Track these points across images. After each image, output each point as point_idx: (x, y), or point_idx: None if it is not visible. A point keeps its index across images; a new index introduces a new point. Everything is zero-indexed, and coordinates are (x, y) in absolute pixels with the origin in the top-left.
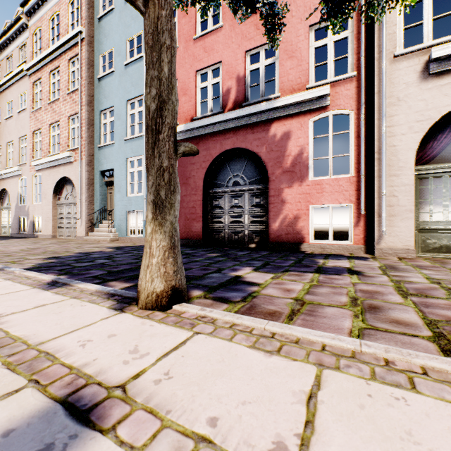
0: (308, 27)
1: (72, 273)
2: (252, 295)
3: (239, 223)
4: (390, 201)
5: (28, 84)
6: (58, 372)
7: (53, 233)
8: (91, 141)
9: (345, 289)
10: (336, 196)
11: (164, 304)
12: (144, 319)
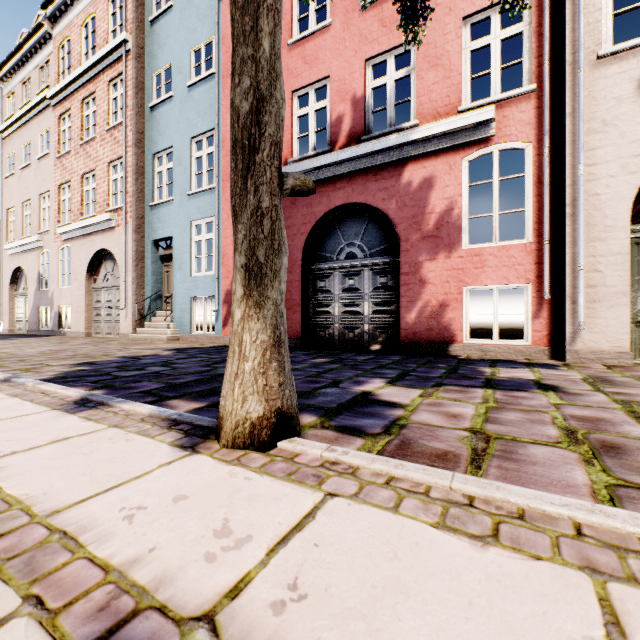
0: (460, 20)
1: (113, 386)
2: (398, 424)
3: (356, 313)
4: (591, 278)
5: (52, 118)
6: (82, 578)
7: (86, 330)
8: (140, 198)
9: (546, 414)
10: (504, 273)
11: (264, 440)
12: (232, 466)
